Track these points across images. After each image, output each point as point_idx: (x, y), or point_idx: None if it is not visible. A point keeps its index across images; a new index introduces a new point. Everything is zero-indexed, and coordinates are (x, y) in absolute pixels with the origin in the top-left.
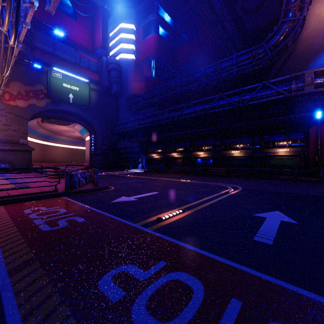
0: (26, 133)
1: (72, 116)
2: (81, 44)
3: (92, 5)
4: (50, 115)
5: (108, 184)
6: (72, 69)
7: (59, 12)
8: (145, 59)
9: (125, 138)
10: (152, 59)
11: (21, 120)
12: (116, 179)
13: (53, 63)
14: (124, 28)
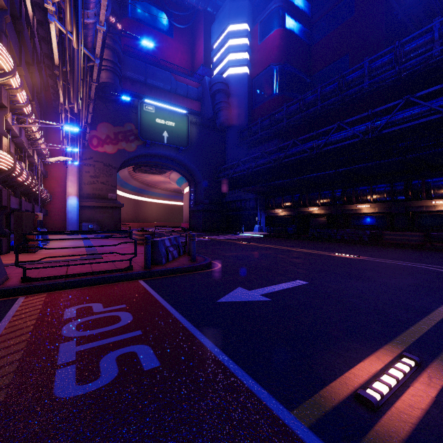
0: (114, 186)
1: (167, 161)
2: (178, 67)
3: (192, 13)
4: (142, 162)
5: (212, 256)
6: (167, 99)
7: (152, 31)
8: (264, 69)
9: (235, 187)
10: (274, 67)
11: (110, 170)
12: (223, 248)
13: (145, 95)
14: (233, 31)
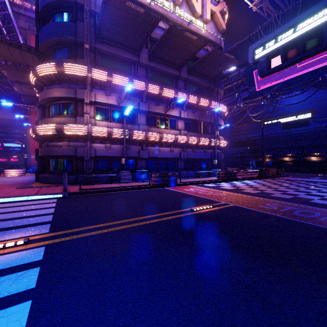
0: None
1: None
2: None
3: None
4: None
5: None
6: None
7: None
8: None
9: (233, 146)
10: None
11: None
12: None
13: None
14: None
